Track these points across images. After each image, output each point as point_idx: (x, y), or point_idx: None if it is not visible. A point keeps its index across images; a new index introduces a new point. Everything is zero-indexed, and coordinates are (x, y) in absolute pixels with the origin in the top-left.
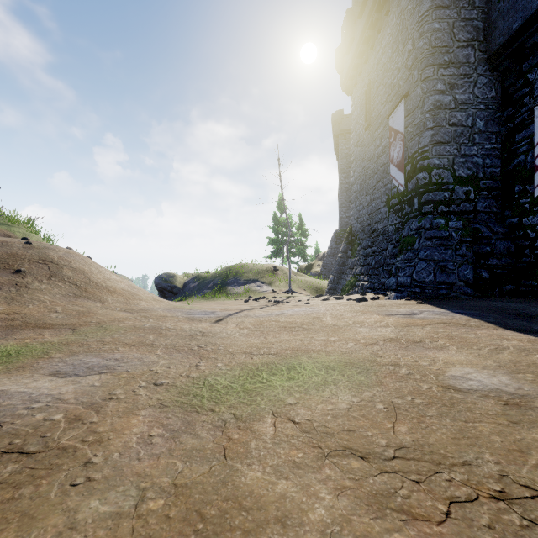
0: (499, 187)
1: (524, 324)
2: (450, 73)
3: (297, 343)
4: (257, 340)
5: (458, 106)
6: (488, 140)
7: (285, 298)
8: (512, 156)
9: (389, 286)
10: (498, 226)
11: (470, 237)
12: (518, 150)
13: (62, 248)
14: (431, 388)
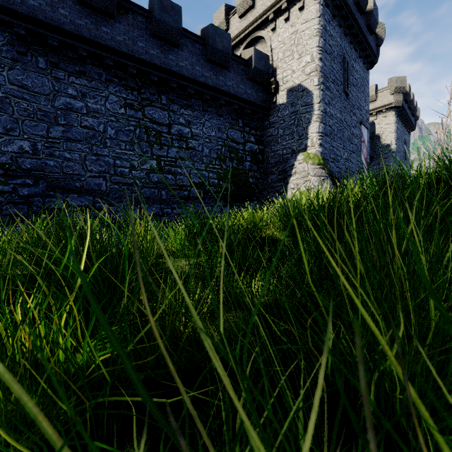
0: None
1: None
2: None
3: None
4: None
5: None
6: None
7: None
8: None
9: None
10: None
11: None
12: None
13: None
14: None
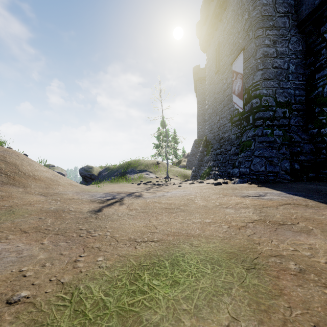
0: (304, 109)
1: None
2: (274, 33)
3: (177, 226)
4: (142, 223)
5: (278, 55)
6: (297, 78)
7: (164, 182)
8: (313, 89)
9: (234, 174)
10: (304, 134)
11: (287, 141)
12: (317, 85)
13: (2, 147)
14: None
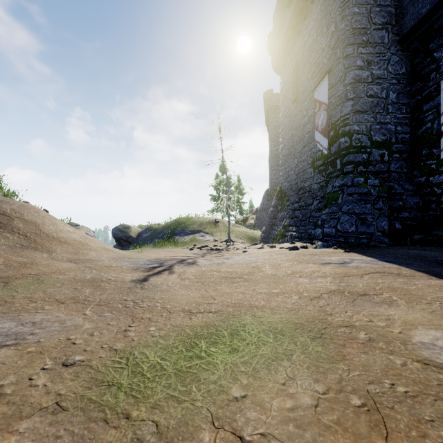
0: (409, 150)
1: None
2: (368, 51)
3: (238, 297)
4: (198, 294)
5: (374, 80)
6: (400, 110)
7: (225, 246)
8: (420, 124)
9: (316, 236)
10: (408, 184)
11: (385, 193)
12: (425, 119)
13: (17, 201)
14: (407, 365)
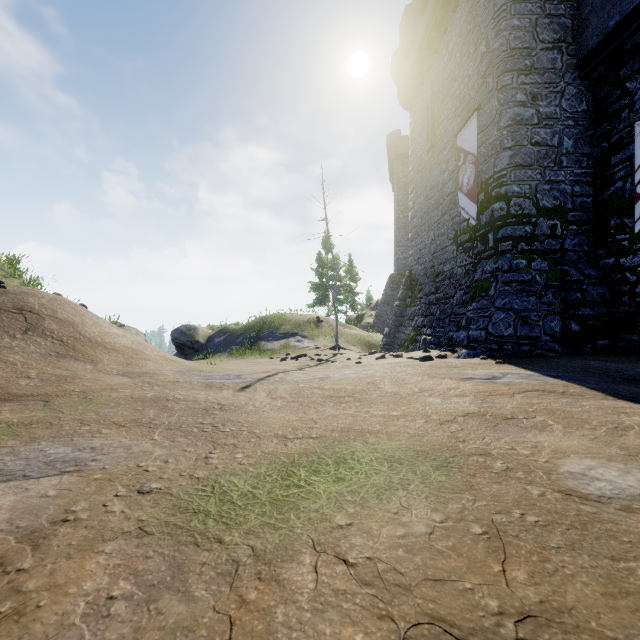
0: (591, 220)
1: (636, 391)
2: (533, 81)
3: (347, 420)
4: (294, 417)
5: (542, 121)
6: (578, 164)
7: (331, 355)
8: (607, 183)
9: (459, 341)
10: (590, 268)
11: (557, 281)
12: (614, 176)
13: (47, 293)
14: (545, 495)
